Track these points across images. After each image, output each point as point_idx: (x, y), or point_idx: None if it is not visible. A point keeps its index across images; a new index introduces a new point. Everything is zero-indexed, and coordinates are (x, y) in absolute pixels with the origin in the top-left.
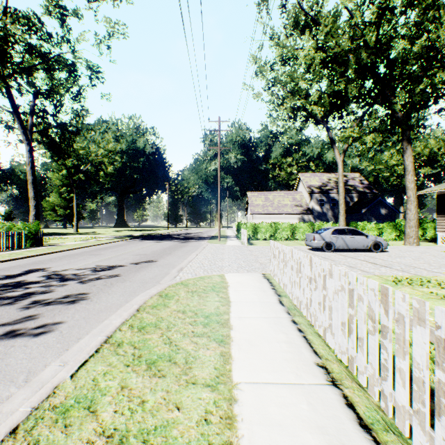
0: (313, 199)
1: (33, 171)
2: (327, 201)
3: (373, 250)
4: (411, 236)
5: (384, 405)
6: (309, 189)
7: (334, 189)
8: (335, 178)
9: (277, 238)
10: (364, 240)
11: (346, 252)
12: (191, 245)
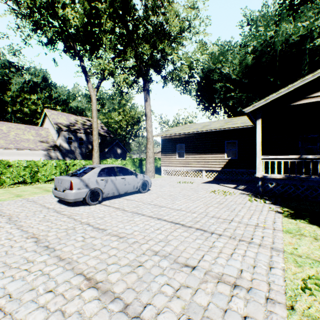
0: (61, 137)
1: None
2: (75, 139)
3: (142, 191)
4: (151, 170)
5: None
6: (57, 126)
7: (81, 130)
8: (82, 120)
9: (5, 183)
10: (135, 180)
11: (116, 198)
12: None
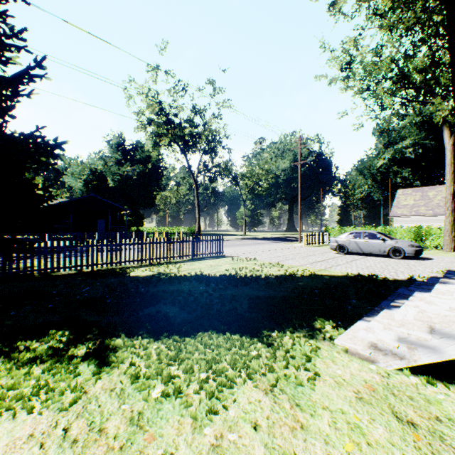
0: None
1: (197, 198)
2: None
3: (392, 256)
4: None
5: (130, 263)
6: None
7: None
8: None
9: None
10: (380, 244)
11: (364, 256)
12: (265, 244)
